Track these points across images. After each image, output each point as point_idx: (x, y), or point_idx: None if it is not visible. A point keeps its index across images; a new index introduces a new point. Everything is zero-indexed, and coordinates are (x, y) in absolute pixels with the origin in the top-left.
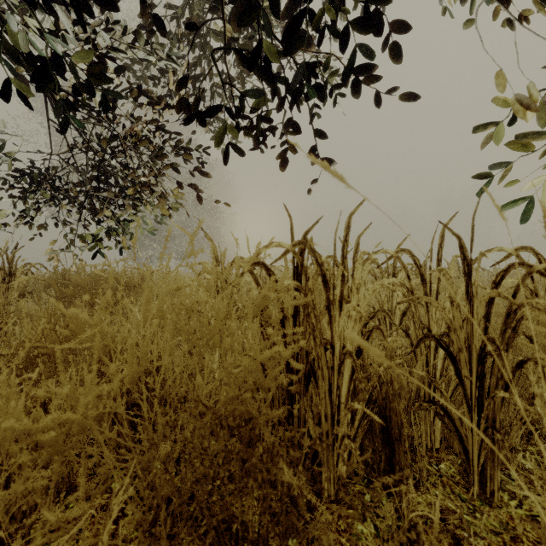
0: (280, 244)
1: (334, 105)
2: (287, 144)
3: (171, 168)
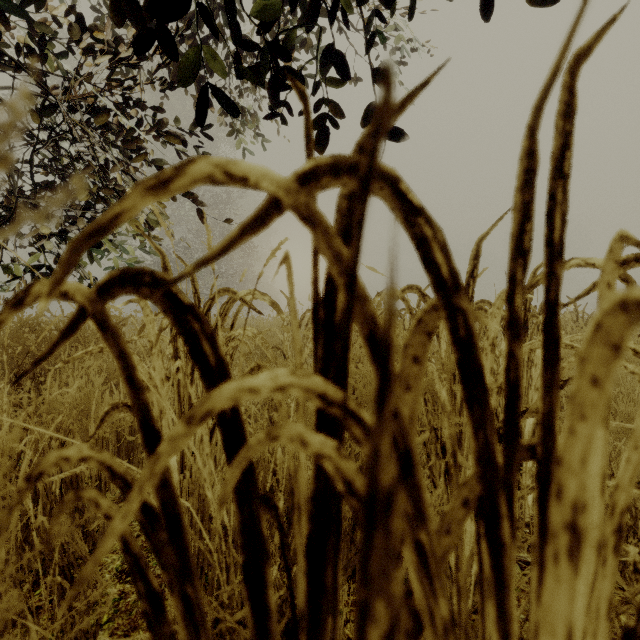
0: (230, 170)
1: (412, 15)
2: (327, 103)
3: (158, 164)
